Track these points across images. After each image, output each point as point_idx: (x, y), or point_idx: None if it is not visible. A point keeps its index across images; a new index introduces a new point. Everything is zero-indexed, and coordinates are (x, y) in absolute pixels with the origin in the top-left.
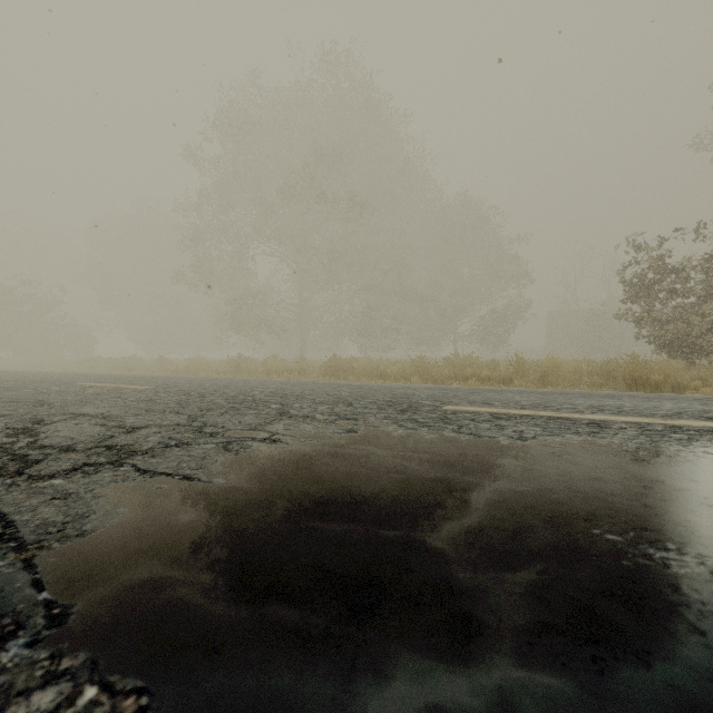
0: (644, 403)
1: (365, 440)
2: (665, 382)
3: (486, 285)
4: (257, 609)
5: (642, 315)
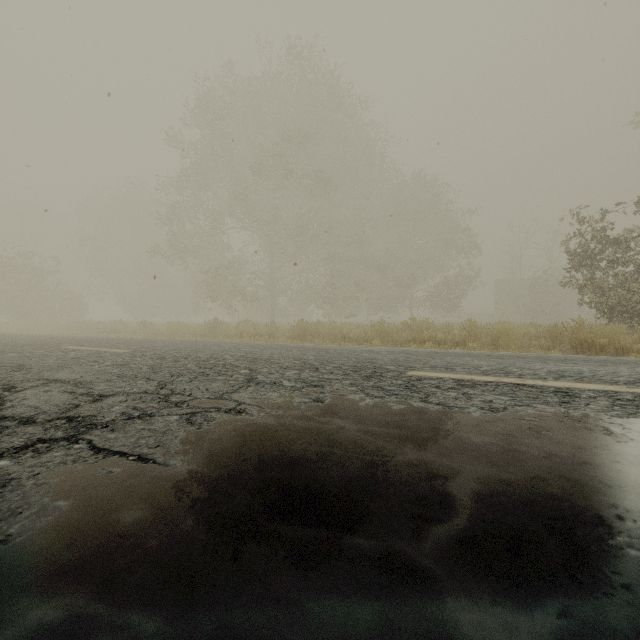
0: (601, 368)
1: (333, 411)
2: (609, 345)
3: (439, 256)
4: None
5: (584, 283)
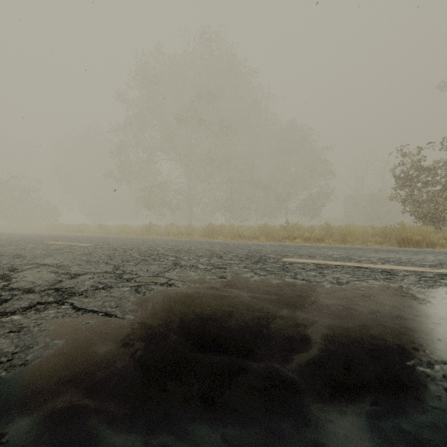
0: (414, 256)
1: (232, 284)
2: (422, 241)
3: (305, 179)
4: (151, 441)
5: (406, 198)
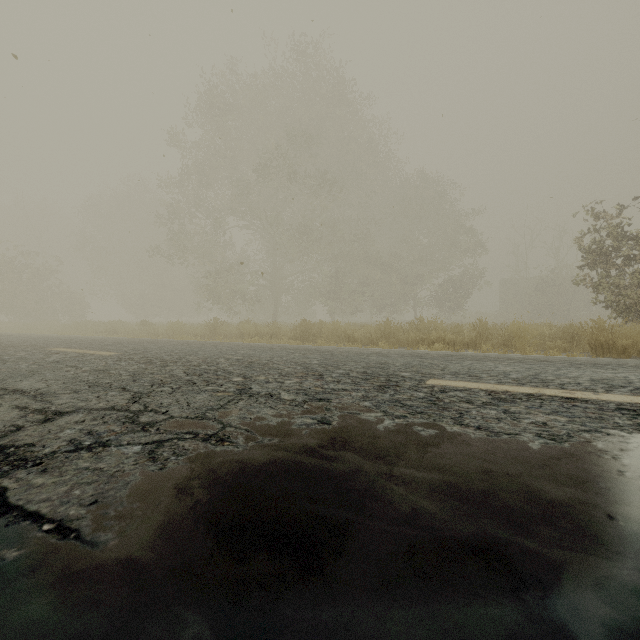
0: None
1: (343, 440)
2: (632, 347)
3: (443, 255)
4: None
5: (600, 281)
